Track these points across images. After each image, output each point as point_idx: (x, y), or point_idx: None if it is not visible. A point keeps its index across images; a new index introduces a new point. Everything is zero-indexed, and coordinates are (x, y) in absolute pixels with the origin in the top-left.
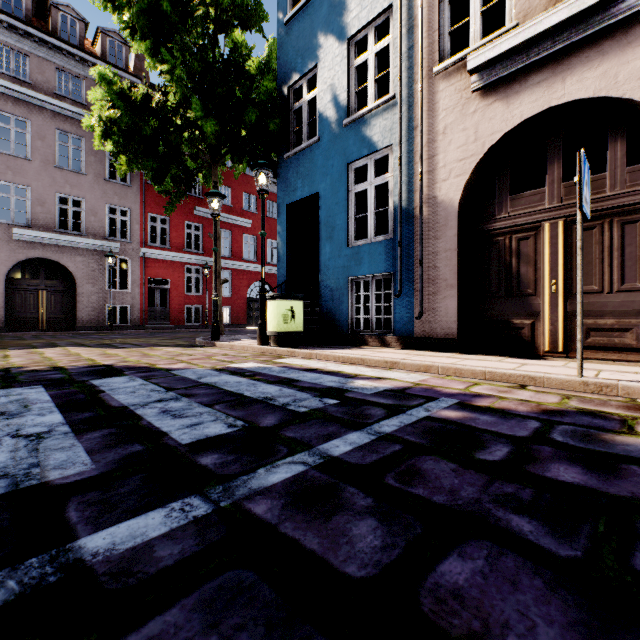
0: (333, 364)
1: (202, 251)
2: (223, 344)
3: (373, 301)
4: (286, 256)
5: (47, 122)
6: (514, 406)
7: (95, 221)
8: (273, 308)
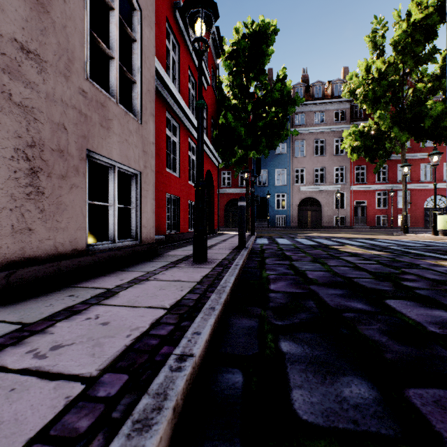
0: None
1: (387, 181)
2: (410, 235)
3: None
4: None
5: (310, 138)
6: None
7: (329, 176)
8: (440, 219)
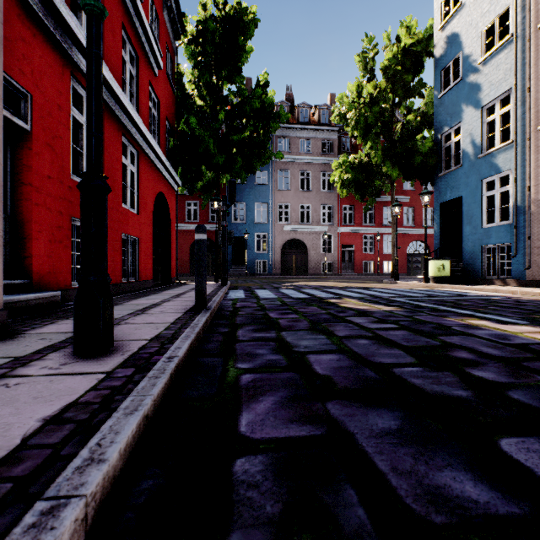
0: (464, 290)
1: (374, 224)
2: (402, 282)
3: (498, 259)
4: (439, 233)
5: (296, 169)
6: (527, 299)
7: (316, 215)
8: (431, 264)
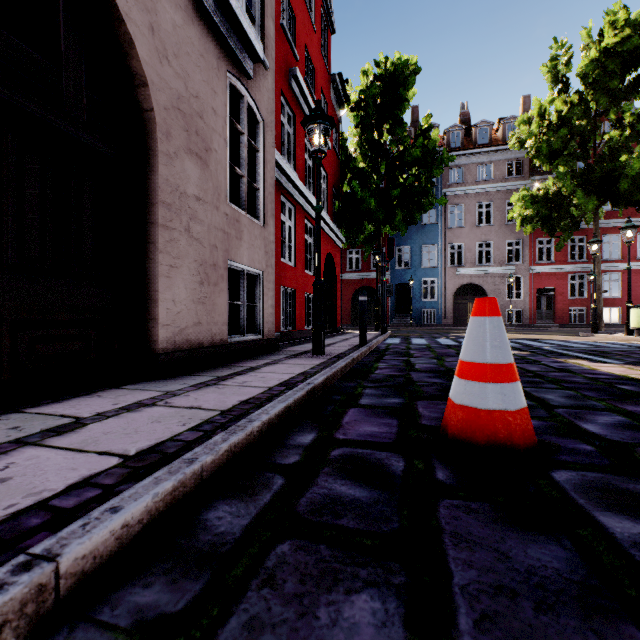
0: None
1: (586, 259)
2: (599, 335)
3: None
4: None
5: (472, 201)
6: None
7: (498, 254)
8: (633, 313)
